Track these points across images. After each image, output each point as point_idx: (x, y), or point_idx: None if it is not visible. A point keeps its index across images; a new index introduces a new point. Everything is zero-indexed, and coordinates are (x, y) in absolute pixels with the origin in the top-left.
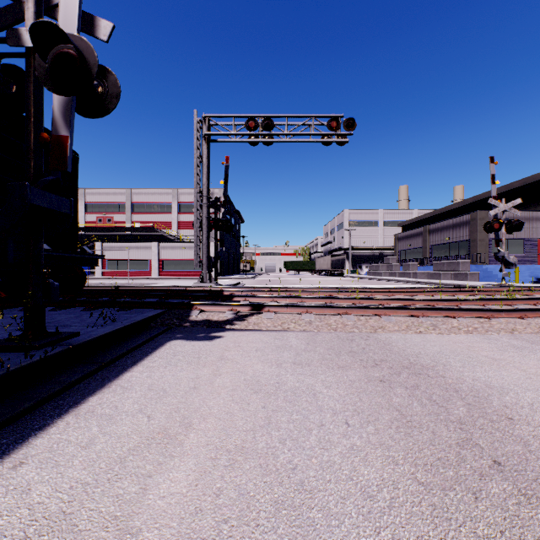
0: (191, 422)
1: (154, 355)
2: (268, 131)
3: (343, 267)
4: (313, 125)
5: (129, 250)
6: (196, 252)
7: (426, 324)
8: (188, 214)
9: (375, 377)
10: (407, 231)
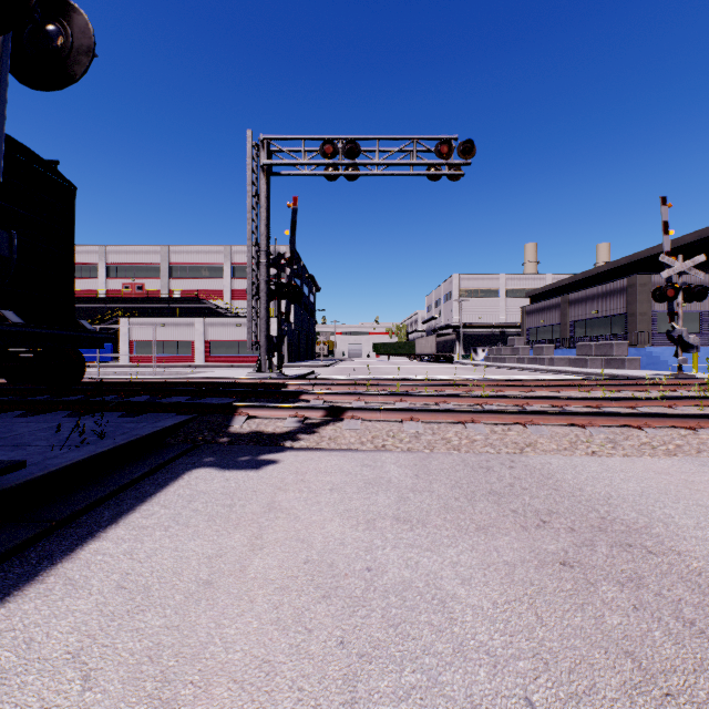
0: (177, 697)
1: (156, 501)
2: (352, 158)
3: (453, 351)
4: (415, 151)
5: (165, 327)
6: (250, 330)
7: (599, 439)
8: (245, 280)
9: (551, 554)
10: (540, 302)
